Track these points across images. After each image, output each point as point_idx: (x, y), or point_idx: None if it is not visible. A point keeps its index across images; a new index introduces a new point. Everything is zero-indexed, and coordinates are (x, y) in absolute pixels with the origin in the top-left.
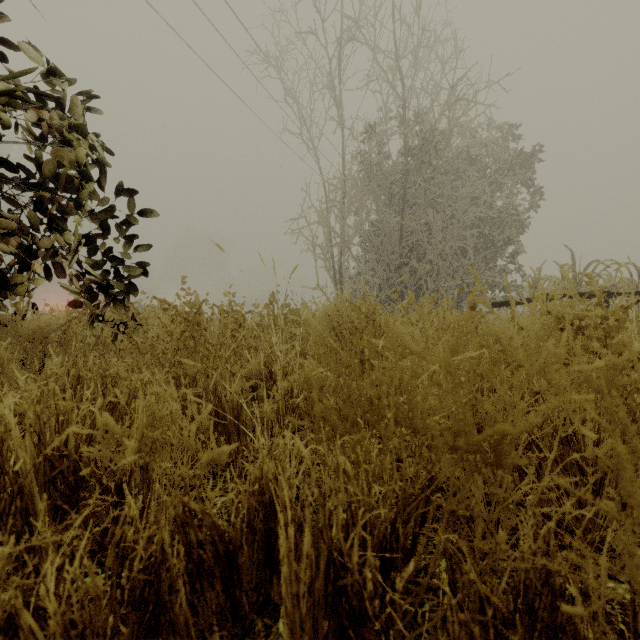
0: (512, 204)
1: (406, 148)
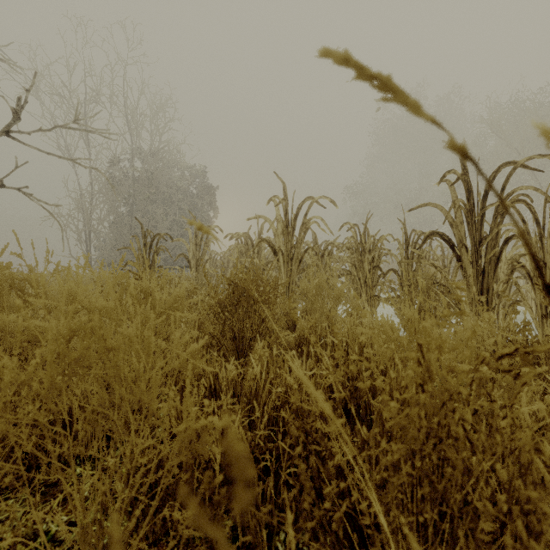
0: (201, 214)
1: (134, 176)
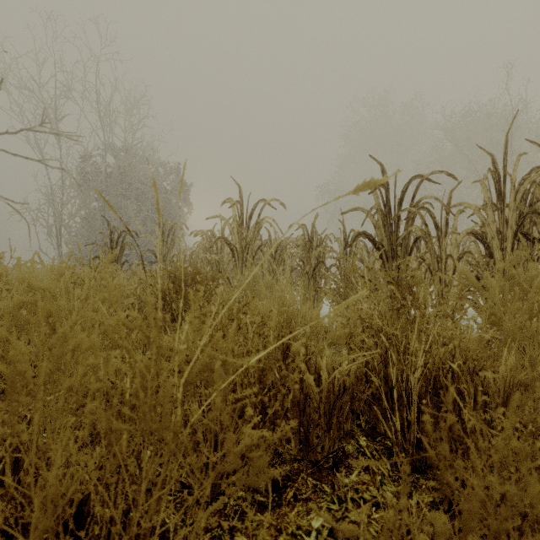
0: (174, 210)
1: (107, 172)
